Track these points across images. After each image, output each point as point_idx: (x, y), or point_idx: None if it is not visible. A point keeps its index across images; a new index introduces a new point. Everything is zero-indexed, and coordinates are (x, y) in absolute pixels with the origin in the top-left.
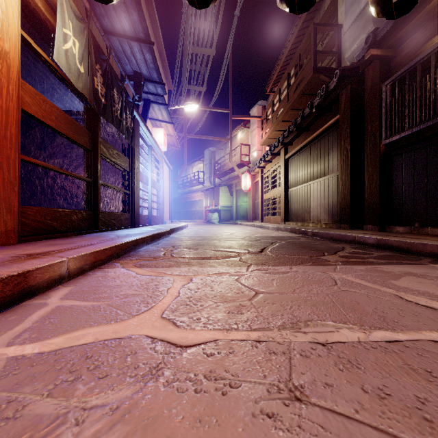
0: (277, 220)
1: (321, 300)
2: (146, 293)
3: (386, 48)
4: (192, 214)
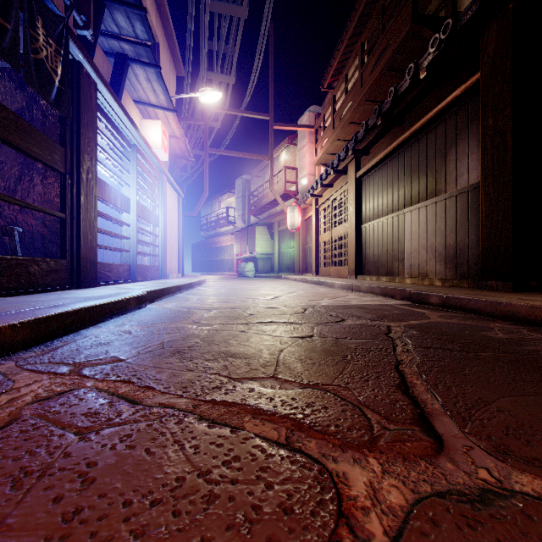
0: (342, 273)
1: None
2: None
3: None
4: (220, 264)
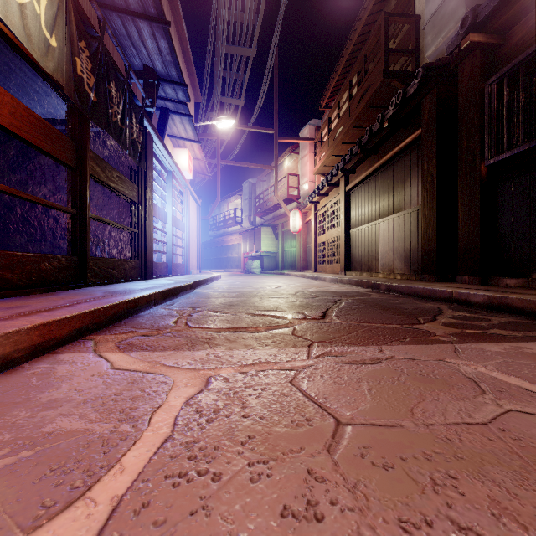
0: (335, 270)
1: (489, 449)
2: (100, 428)
3: (490, 32)
4: (227, 262)
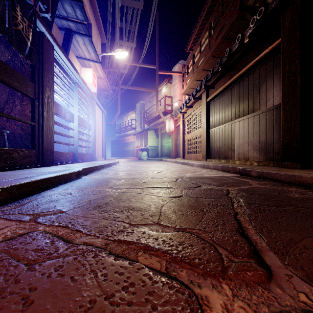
0: (198, 157)
1: None
2: None
3: None
4: (127, 153)
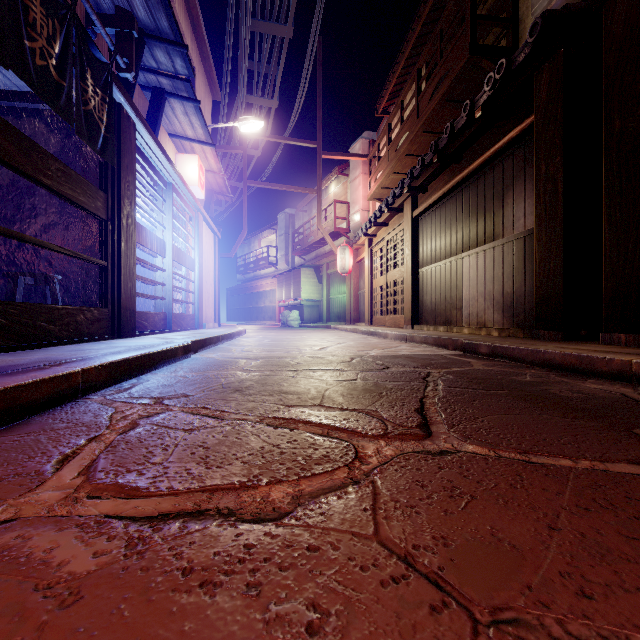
0: (398, 322)
1: None
2: None
3: None
4: (259, 313)
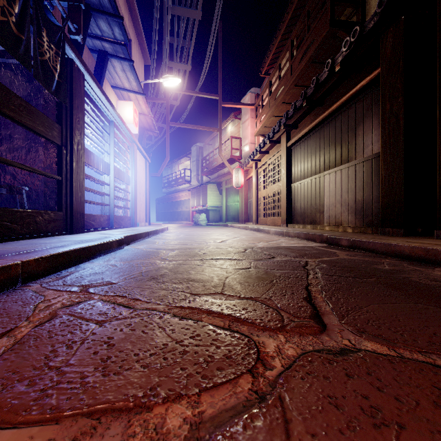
0: (276, 222)
1: None
2: None
3: None
4: (178, 215)
